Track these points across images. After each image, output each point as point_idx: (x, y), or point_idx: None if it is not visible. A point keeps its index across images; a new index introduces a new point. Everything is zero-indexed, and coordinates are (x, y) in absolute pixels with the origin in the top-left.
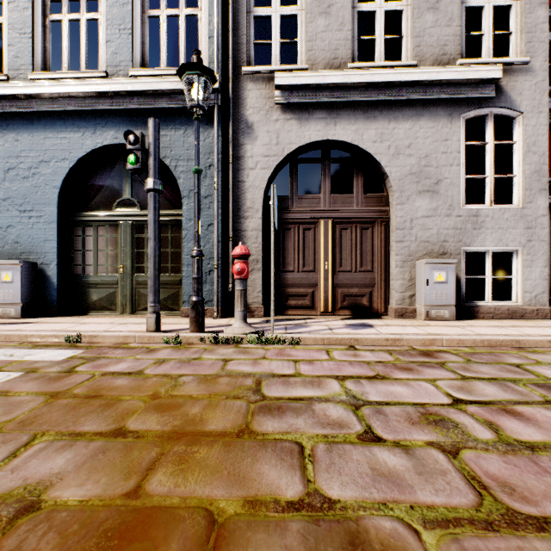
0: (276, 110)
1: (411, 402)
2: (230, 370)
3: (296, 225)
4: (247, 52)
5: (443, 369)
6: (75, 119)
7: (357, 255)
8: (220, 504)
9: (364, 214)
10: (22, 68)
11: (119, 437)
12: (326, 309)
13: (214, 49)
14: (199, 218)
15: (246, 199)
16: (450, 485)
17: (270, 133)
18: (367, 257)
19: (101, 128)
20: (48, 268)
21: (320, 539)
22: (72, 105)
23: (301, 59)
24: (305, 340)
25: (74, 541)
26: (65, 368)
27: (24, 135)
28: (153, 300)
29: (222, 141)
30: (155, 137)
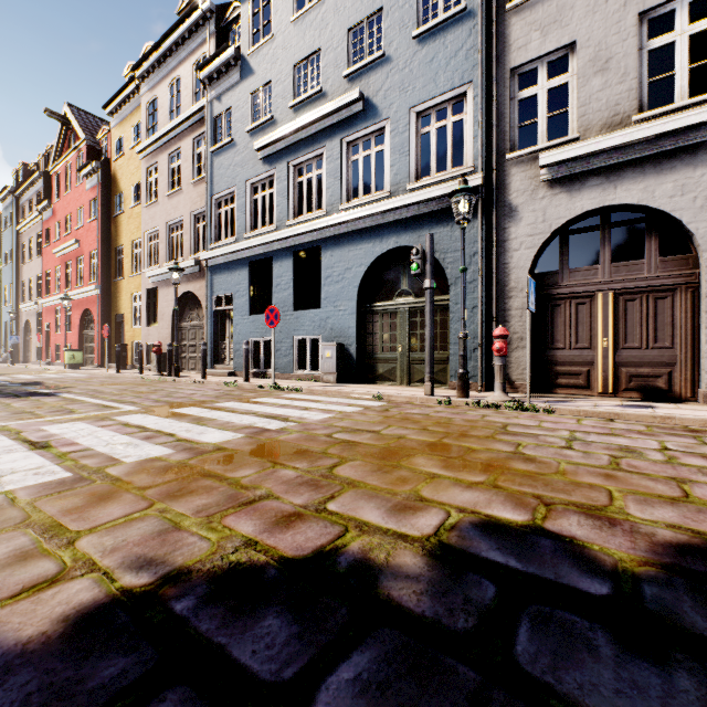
0: (542, 188)
1: (619, 444)
2: (486, 419)
3: (567, 300)
4: (511, 137)
5: (691, 439)
6: (368, 233)
7: (649, 329)
8: (474, 447)
9: (659, 282)
10: (335, 203)
11: (426, 430)
12: (605, 390)
13: (478, 148)
14: (464, 307)
15: (510, 280)
16: (597, 461)
17: (535, 211)
18: (663, 332)
19: (386, 237)
20: (351, 347)
21: (513, 457)
22: (367, 223)
23: (572, 127)
24: (560, 410)
25: (421, 444)
26: (383, 409)
27: (336, 251)
28: (429, 371)
29: (486, 229)
30: (430, 247)
